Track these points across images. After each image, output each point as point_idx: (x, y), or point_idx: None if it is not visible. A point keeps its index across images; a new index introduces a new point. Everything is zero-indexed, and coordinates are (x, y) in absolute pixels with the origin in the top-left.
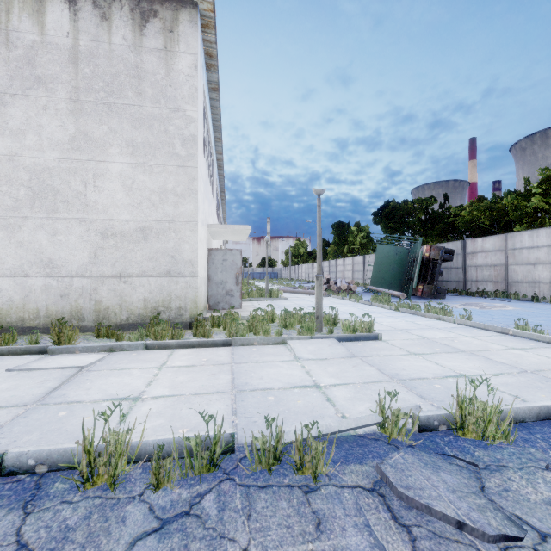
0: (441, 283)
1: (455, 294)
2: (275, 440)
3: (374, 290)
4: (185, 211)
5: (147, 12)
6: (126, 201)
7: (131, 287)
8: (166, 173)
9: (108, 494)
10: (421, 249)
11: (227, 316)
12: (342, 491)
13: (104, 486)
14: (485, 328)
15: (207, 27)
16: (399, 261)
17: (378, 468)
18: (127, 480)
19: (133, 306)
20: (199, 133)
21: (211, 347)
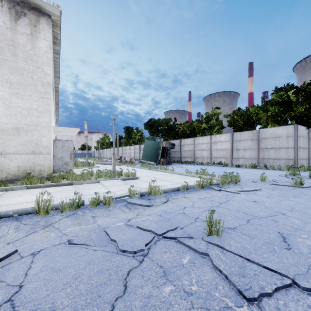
0: (172, 158)
1: (177, 163)
2: (98, 199)
3: (143, 162)
4: (44, 120)
5: (20, 12)
6: (5, 113)
7: (9, 160)
8: (32, 100)
9: (45, 216)
10: (163, 143)
11: (68, 173)
12: (116, 206)
13: (43, 215)
14: (177, 173)
15: (56, 26)
16: (154, 148)
17: (125, 200)
18: (50, 213)
19: (10, 170)
20: (51, 81)
21: (63, 186)
